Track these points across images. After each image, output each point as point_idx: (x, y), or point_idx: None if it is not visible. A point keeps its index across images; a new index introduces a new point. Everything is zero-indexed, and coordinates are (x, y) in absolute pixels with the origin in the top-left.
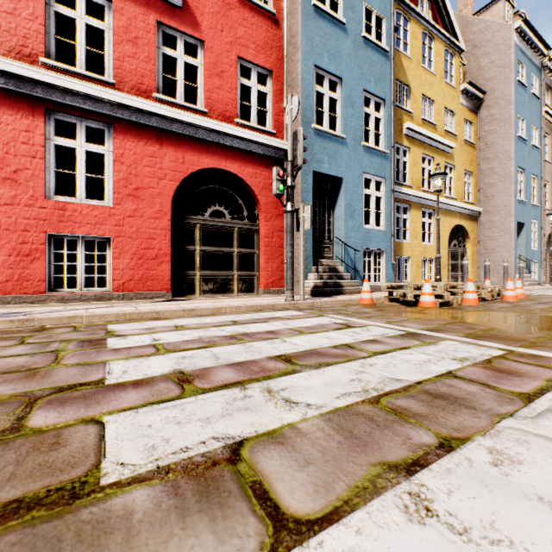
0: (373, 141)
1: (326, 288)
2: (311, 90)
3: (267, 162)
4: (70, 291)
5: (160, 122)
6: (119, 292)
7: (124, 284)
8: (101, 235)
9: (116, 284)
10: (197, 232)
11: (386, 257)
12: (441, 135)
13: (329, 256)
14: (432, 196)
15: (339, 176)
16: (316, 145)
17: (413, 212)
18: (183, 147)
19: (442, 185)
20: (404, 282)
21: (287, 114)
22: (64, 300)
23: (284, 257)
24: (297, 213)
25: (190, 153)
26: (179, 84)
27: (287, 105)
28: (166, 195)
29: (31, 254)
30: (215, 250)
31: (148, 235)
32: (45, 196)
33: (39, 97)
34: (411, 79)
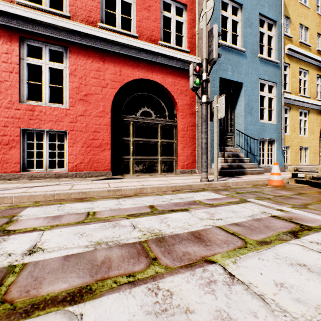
0: (266, 54)
1: (231, 169)
2: (218, 14)
3: (183, 74)
4: (38, 170)
5: (103, 45)
6: (73, 172)
7: (77, 165)
8: (60, 130)
9: (70, 165)
10: (130, 127)
11: (277, 145)
12: (314, 54)
13: (230, 144)
14: (308, 99)
15: (240, 81)
16: (221, 57)
17: (292, 112)
18: (120, 63)
19: (314, 91)
20: (286, 164)
21: (202, 19)
22: (32, 177)
23: (195, 145)
24: (210, 105)
25: (125, 68)
26: (117, 16)
27: (202, 12)
28: (107, 99)
29: (9, 144)
30: (144, 140)
31: (94, 129)
32: (19, 101)
33: (15, 28)
34: (291, 12)
